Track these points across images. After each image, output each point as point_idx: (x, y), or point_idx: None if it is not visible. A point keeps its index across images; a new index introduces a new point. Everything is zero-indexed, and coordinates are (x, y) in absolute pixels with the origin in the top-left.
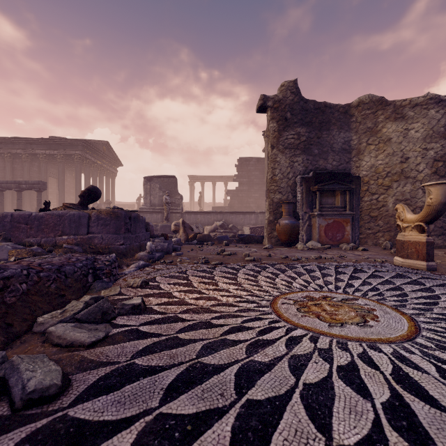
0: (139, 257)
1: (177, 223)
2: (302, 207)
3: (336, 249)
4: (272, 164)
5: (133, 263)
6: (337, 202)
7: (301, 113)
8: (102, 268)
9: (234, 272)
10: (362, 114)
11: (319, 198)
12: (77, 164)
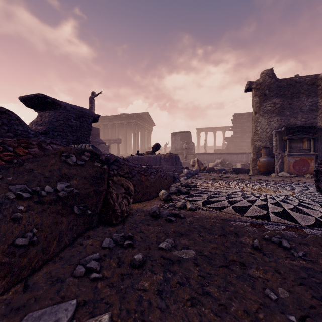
0: (181, 176)
1: (194, 160)
2: (276, 150)
3: (301, 177)
4: (255, 123)
5: (181, 177)
6: (304, 146)
7: (276, 89)
8: (176, 176)
9: (228, 182)
10: None
11: (288, 144)
12: (133, 127)
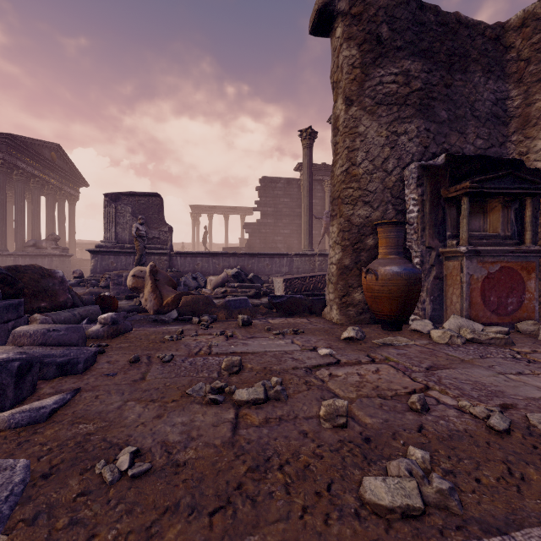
0: None
1: (139, 272)
2: (422, 235)
3: (522, 337)
4: (347, 139)
5: None
6: (492, 226)
7: (411, 28)
8: None
9: None
10: (534, 42)
11: (469, 214)
12: None
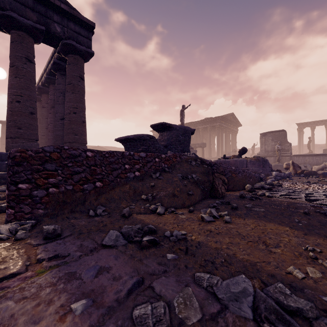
0: (269, 178)
1: (287, 163)
2: None
3: None
4: None
5: (268, 179)
6: None
7: None
8: (262, 177)
9: (323, 185)
10: None
11: None
12: (217, 130)
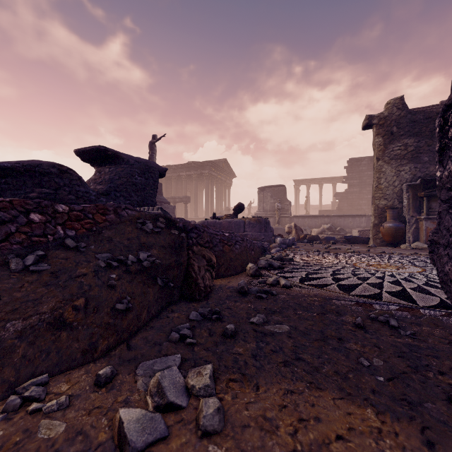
0: (273, 247)
1: (290, 226)
2: (409, 211)
3: None
4: (377, 174)
5: (272, 249)
6: None
7: (408, 125)
8: (266, 247)
9: (336, 255)
10: None
11: (426, 204)
12: (206, 180)
